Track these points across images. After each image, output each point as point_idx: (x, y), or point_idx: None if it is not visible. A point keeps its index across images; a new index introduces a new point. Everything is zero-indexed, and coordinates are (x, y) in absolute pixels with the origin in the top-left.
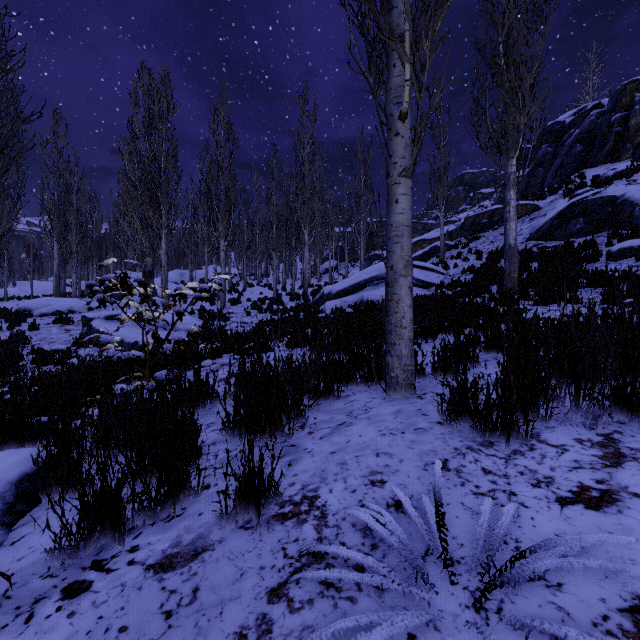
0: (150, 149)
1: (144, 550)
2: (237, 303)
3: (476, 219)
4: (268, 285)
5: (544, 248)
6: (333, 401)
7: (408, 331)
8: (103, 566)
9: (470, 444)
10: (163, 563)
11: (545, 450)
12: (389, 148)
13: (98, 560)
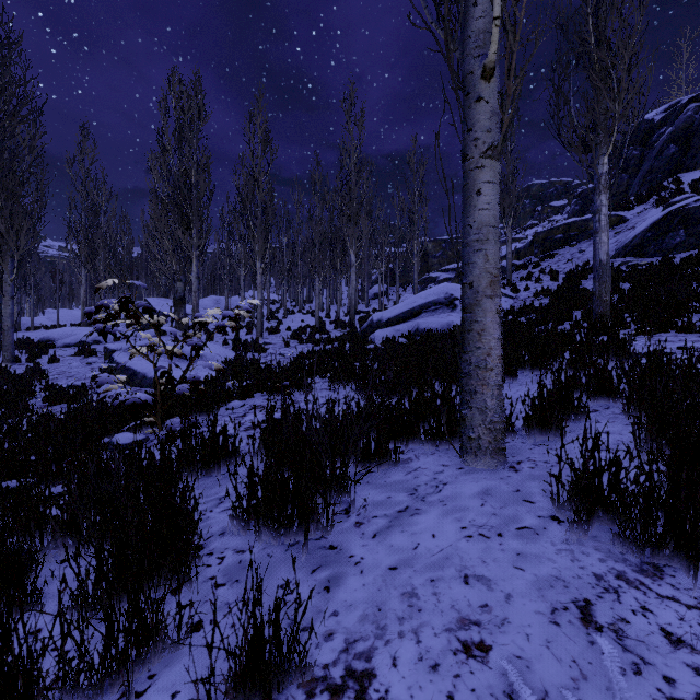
0: (181, 163)
1: None
2: (275, 332)
3: (549, 234)
4: (311, 312)
5: (636, 266)
6: (389, 468)
7: (495, 374)
8: None
9: (620, 568)
10: None
11: None
12: (467, 120)
13: None
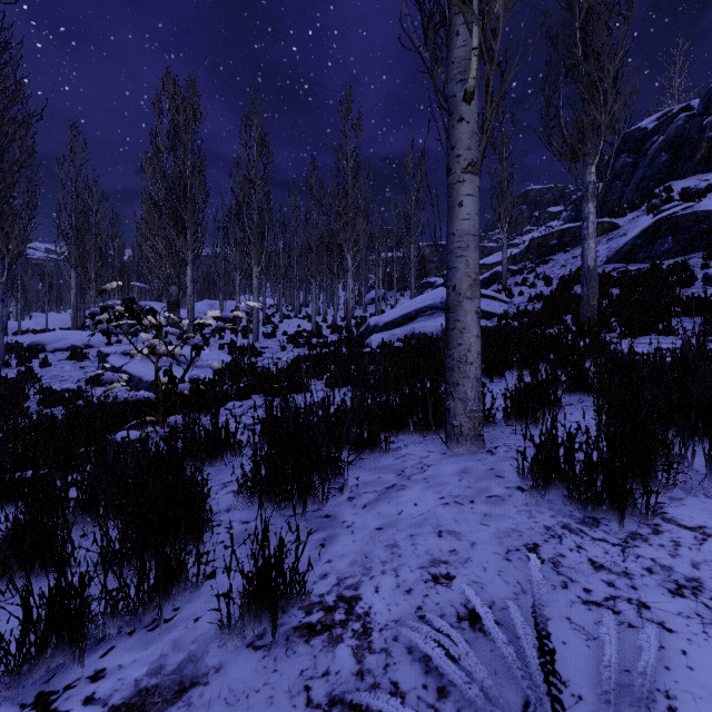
0: (175, 165)
1: (111, 678)
2: (272, 337)
3: (544, 240)
4: (307, 317)
5: (626, 272)
6: (380, 455)
7: (475, 368)
8: (49, 704)
9: (566, 521)
10: (132, 704)
11: (677, 534)
12: (450, 138)
13: (45, 692)
